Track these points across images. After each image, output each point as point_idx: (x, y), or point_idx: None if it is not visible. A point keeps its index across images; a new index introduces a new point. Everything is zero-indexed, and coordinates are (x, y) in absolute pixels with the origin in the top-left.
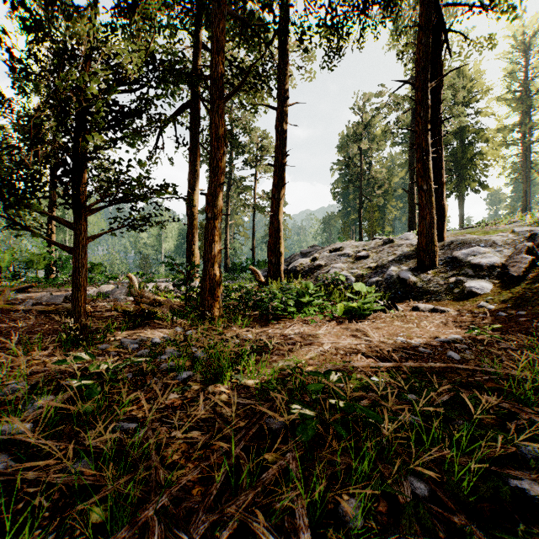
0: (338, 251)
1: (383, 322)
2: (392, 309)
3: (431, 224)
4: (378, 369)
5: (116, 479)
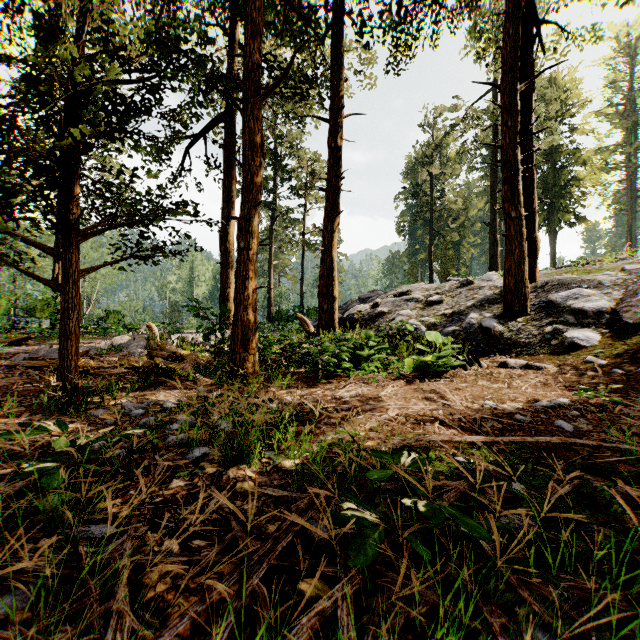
0: (404, 295)
1: (464, 382)
2: (473, 365)
3: (521, 260)
4: (464, 444)
5: (44, 639)
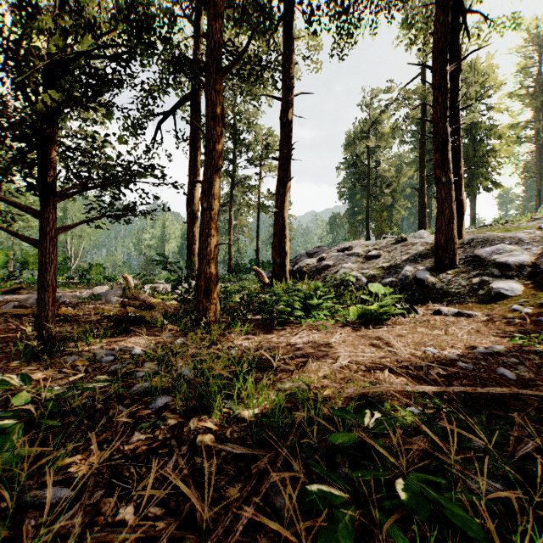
0: (346, 251)
1: (405, 329)
2: (411, 313)
3: (451, 219)
4: (415, 394)
5: None
